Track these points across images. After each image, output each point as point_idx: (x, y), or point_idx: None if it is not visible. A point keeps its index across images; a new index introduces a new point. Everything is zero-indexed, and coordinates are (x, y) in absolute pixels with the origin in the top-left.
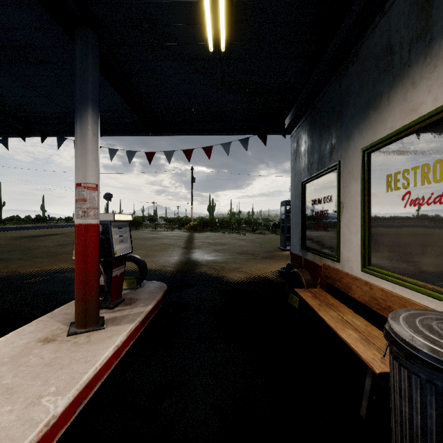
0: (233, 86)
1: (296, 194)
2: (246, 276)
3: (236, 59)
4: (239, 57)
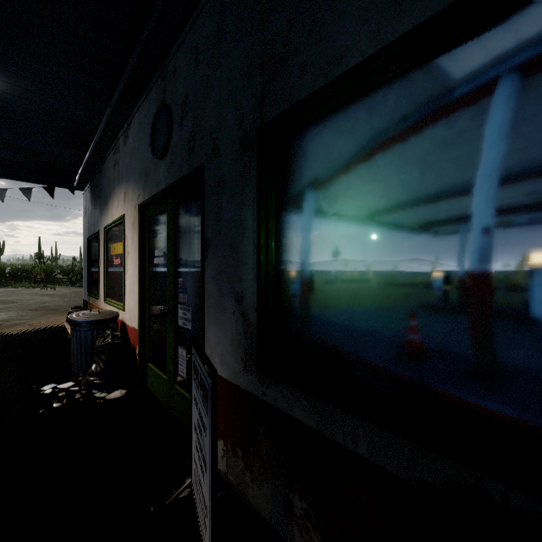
0: (2, 144)
1: (86, 247)
2: (30, 328)
3: (1, 131)
4: (4, 131)
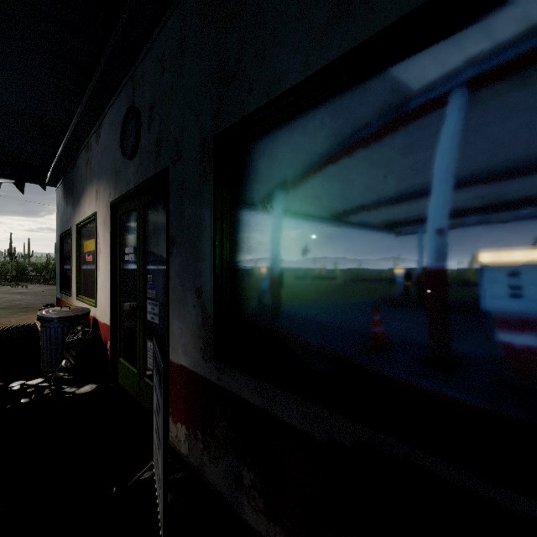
0: None
1: (59, 244)
2: None
3: None
4: None
